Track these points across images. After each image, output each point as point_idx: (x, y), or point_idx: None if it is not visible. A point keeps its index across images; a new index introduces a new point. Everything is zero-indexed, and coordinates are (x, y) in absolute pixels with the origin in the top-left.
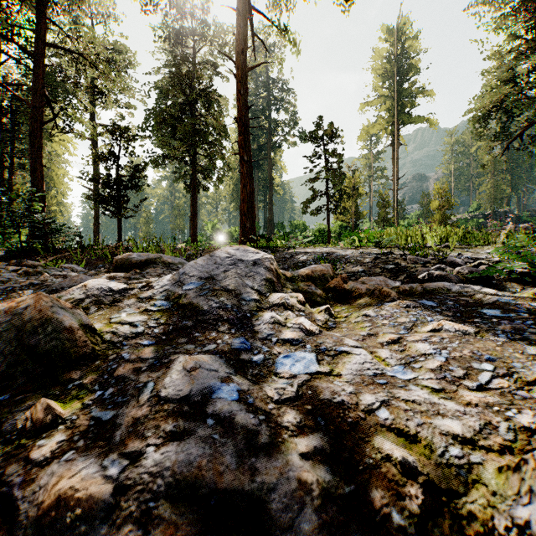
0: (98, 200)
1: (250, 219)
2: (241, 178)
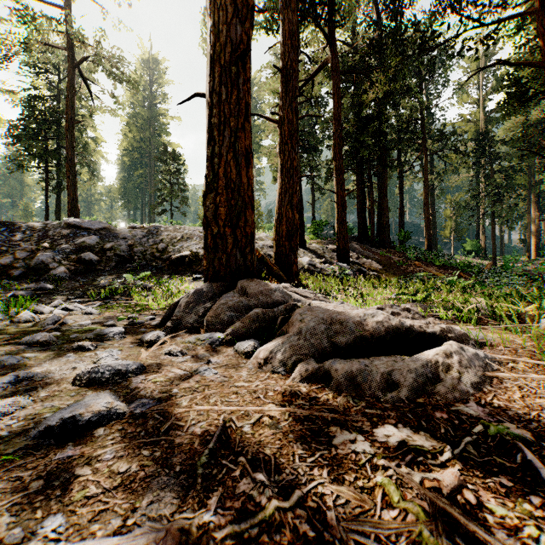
0: None
1: (74, 214)
2: (68, 189)
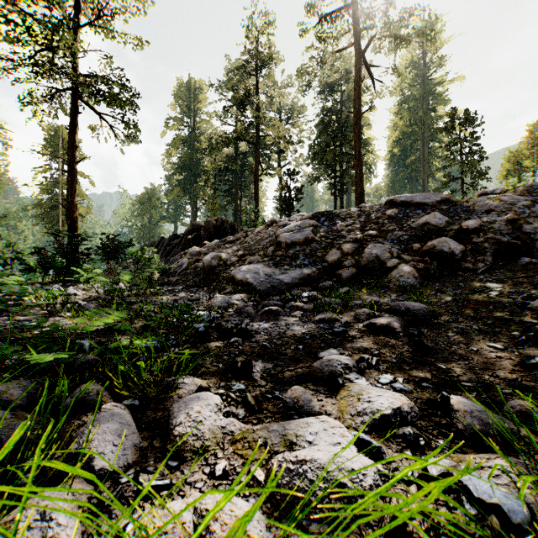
0: (281, 209)
1: None
2: (356, 185)
